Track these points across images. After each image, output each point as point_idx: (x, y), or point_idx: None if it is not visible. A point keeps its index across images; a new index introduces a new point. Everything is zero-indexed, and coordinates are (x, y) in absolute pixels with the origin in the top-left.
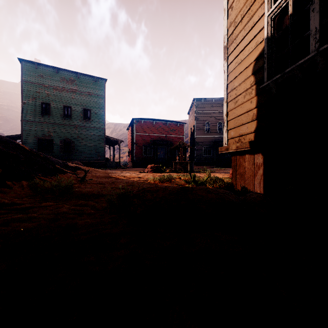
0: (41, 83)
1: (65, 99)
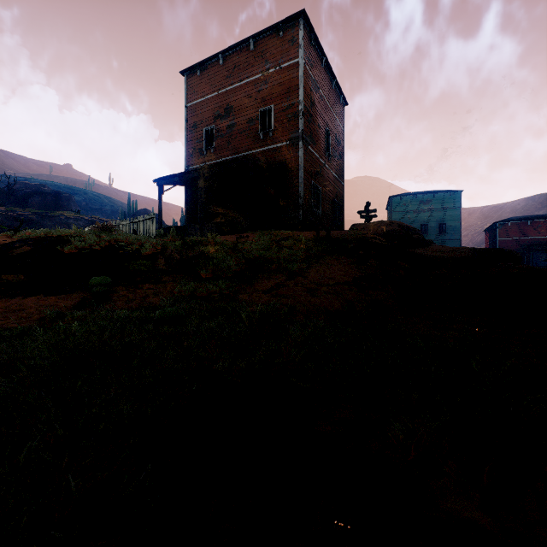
0: (404, 210)
1: (423, 219)
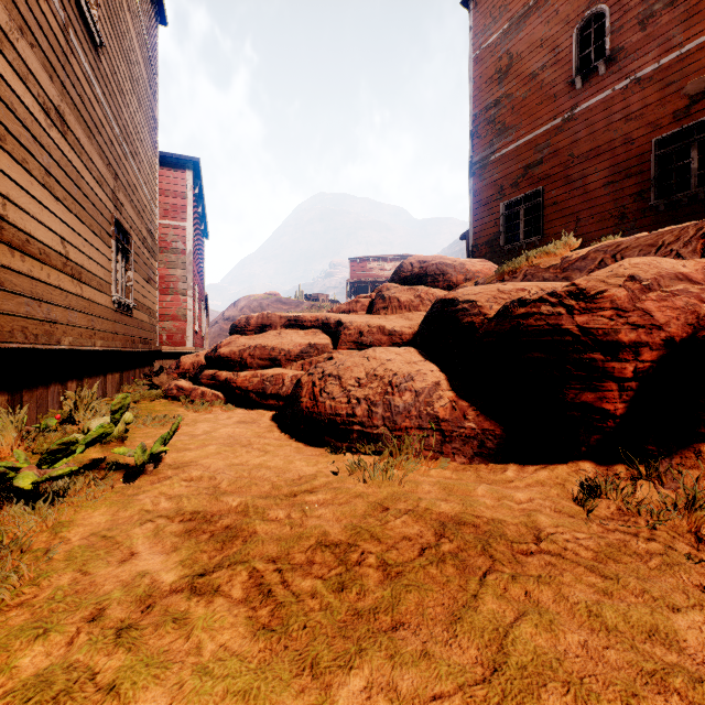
0: None
1: None
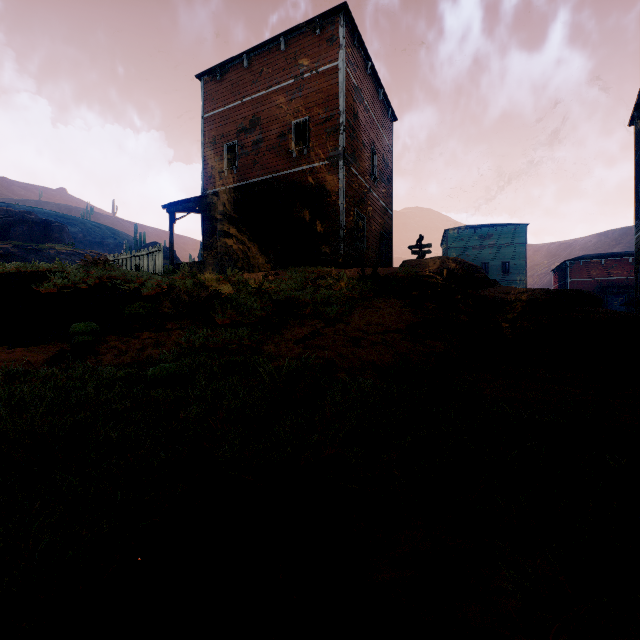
0: (461, 246)
1: (483, 256)
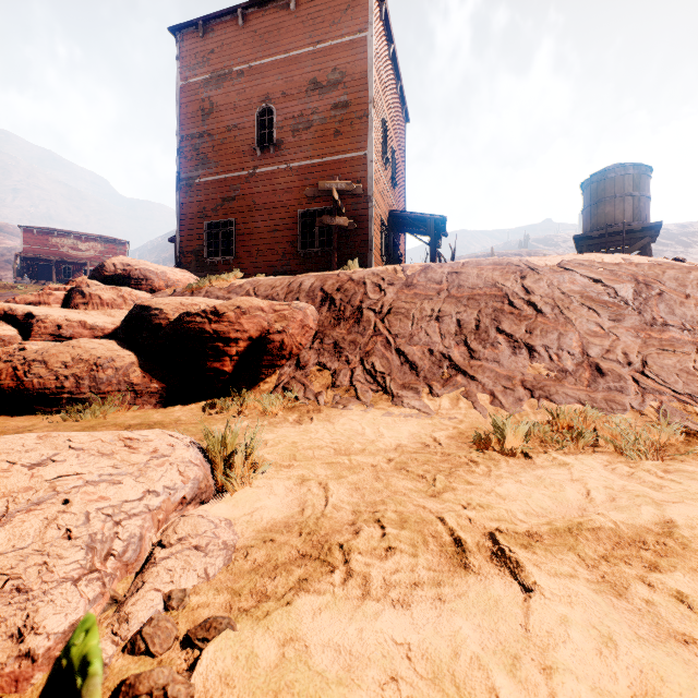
0: None
1: None
